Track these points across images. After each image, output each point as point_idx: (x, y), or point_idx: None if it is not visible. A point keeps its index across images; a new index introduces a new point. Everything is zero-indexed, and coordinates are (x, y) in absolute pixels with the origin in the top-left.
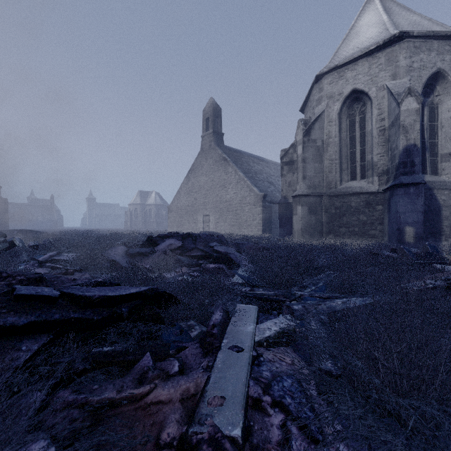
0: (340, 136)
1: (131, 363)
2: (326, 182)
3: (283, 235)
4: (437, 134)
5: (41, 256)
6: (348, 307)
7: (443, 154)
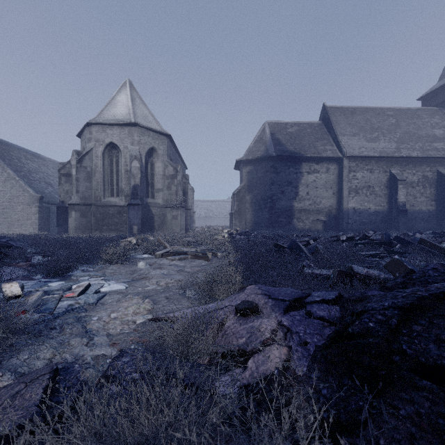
0: (103, 168)
1: None
2: (94, 196)
3: (61, 232)
4: (154, 178)
5: None
6: None
7: (156, 189)
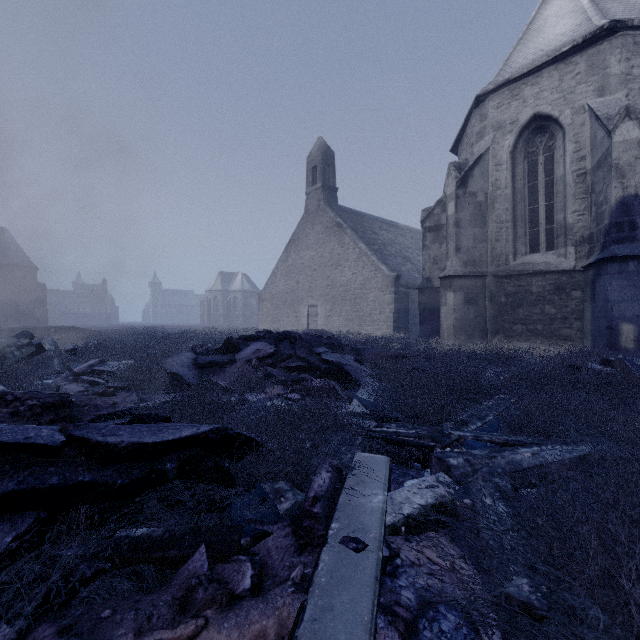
0: (513, 186)
1: (175, 563)
2: (492, 255)
3: (425, 334)
4: None
5: (80, 364)
6: (543, 463)
7: None
